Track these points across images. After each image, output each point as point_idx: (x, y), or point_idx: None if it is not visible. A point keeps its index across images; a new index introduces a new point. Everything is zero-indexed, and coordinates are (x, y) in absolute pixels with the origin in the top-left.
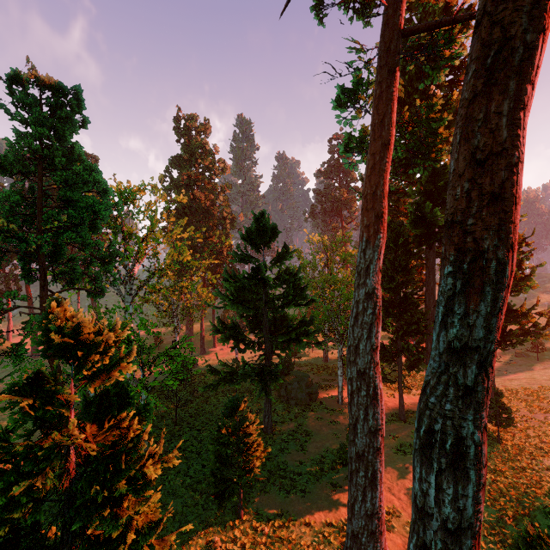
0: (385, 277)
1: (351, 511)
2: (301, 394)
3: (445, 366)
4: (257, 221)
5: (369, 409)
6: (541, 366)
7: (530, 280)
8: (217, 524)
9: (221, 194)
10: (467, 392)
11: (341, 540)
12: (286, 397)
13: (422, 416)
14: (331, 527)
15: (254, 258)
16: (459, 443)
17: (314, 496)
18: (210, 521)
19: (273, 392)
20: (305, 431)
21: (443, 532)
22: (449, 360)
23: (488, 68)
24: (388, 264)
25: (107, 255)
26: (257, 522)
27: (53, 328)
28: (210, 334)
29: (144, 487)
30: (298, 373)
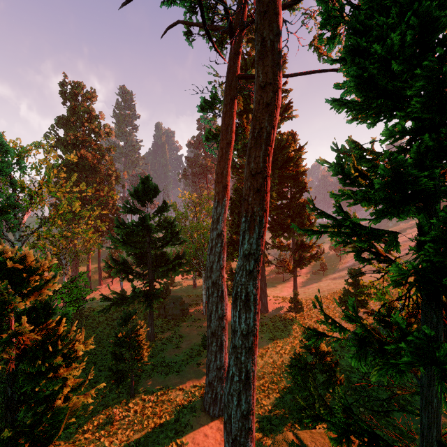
0: (233, 224)
1: (208, 369)
2: (176, 310)
3: (243, 263)
4: (143, 183)
5: (218, 304)
6: (325, 279)
7: (314, 226)
8: (115, 404)
9: (106, 154)
10: (250, 272)
11: (203, 392)
12: (165, 315)
13: (234, 287)
14: (196, 387)
15: (140, 210)
16: (247, 295)
17: (186, 373)
18: (108, 403)
19: (154, 313)
20: (179, 335)
21: (241, 336)
22: (244, 260)
23: (255, 137)
24: (236, 215)
25: (5, 206)
26: (145, 396)
27: (3, 259)
28: (104, 269)
29: (73, 361)
30: (174, 296)
